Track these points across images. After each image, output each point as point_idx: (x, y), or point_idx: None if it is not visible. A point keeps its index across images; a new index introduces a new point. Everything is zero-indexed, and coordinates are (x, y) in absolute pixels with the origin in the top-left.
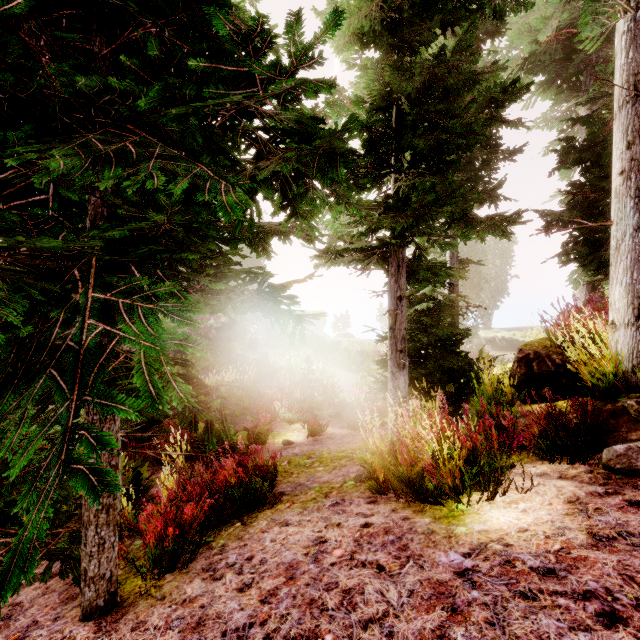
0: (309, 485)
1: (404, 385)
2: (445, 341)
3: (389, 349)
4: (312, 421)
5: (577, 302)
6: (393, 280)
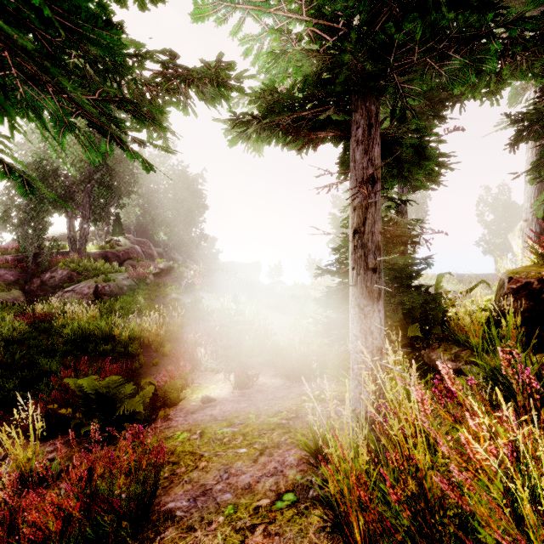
0: (219, 497)
1: (379, 328)
2: (401, 272)
3: (353, 267)
4: (239, 372)
5: (525, 236)
6: (360, 150)
